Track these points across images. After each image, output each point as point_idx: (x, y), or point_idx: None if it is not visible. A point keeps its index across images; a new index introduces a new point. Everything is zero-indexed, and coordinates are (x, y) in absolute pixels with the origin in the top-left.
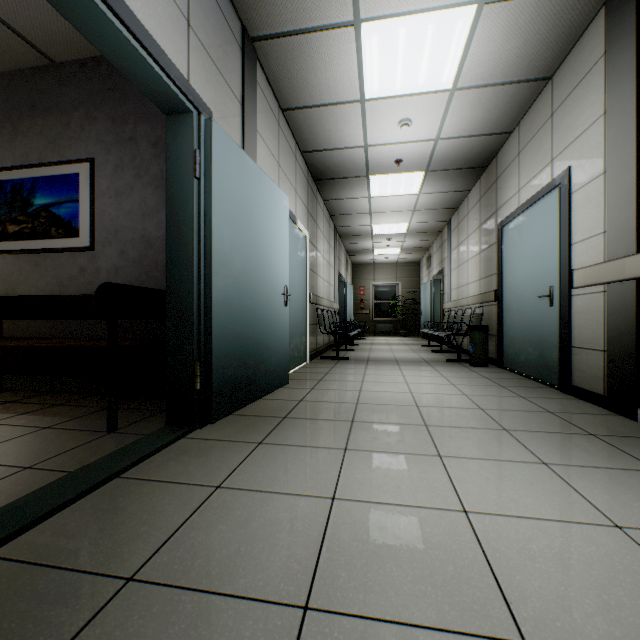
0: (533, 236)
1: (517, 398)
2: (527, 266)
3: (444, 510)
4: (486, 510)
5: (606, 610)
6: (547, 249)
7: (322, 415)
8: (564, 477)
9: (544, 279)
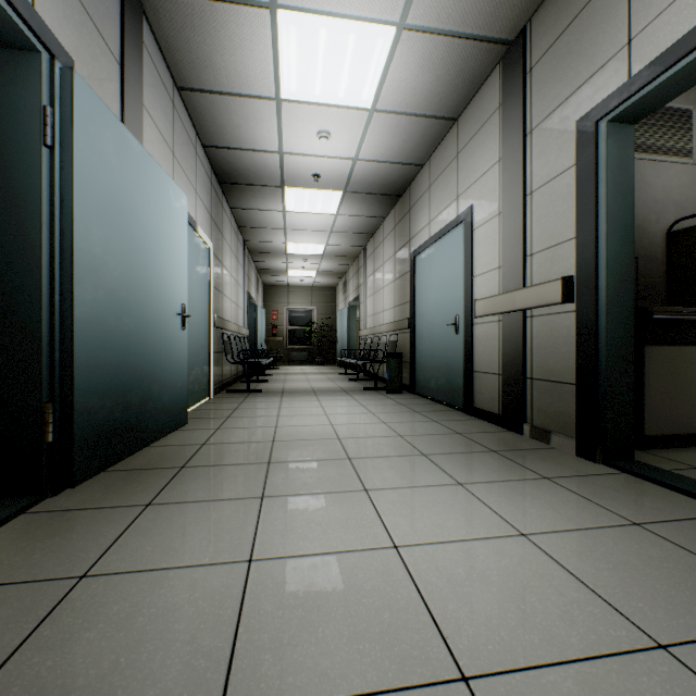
0: (442, 267)
1: (431, 422)
2: (437, 295)
3: (375, 550)
4: (415, 541)
5: (525, 619)
6: (454, 280)
7: (232, 459)
8: (477, 495)
9: (451, 308)
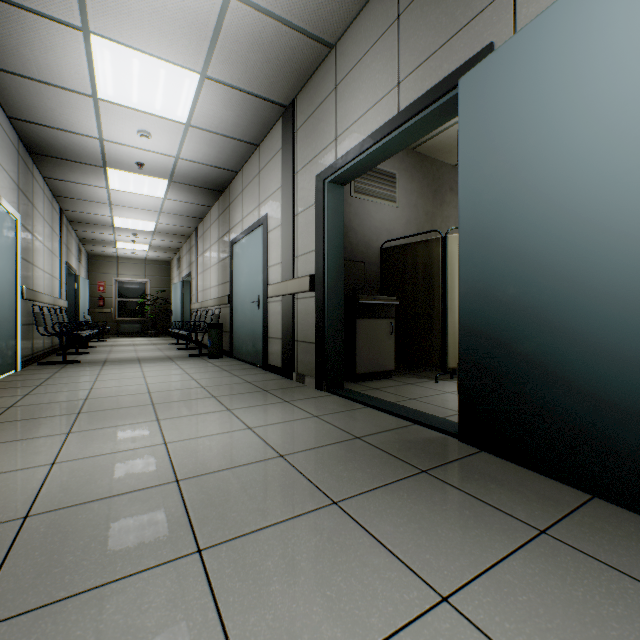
0: (250, 257)
1: (233, 377)
2: (247, 279)
3: (151, 446)
4: (180, 439)
5: (224, 458)
6: (257, 268)
7: (42, 414)
8: (237, 414)
9: (256, 289)
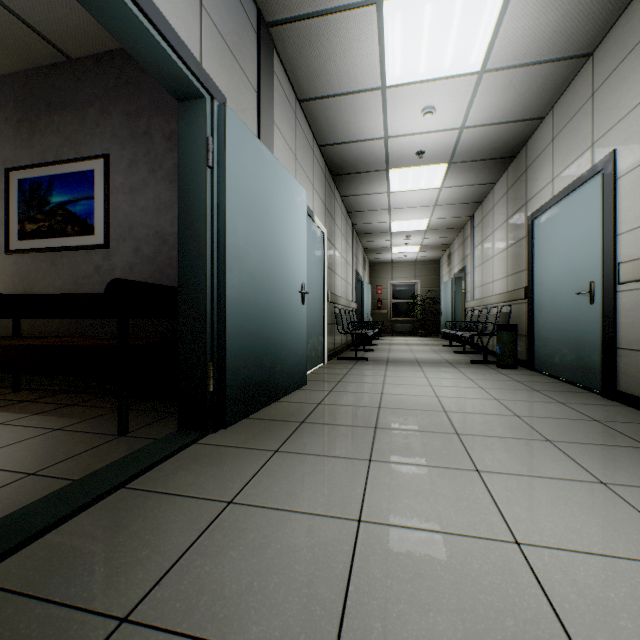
0: (570, 228)
1: (555, 404)
2: (562, 261)
3: (491, 540)
4: (543, 542)
5: None
6: (587, 241)
7: (342, 420)
8: (630, 501)
9: (583, 274)
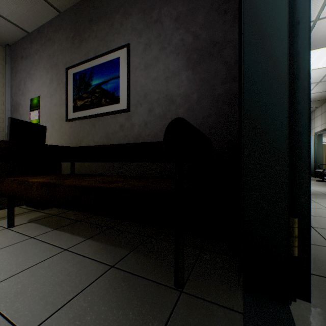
0: None
1: None
2: None
3: None
4: None
5: None
6: None
7: None
8: None
9: None
